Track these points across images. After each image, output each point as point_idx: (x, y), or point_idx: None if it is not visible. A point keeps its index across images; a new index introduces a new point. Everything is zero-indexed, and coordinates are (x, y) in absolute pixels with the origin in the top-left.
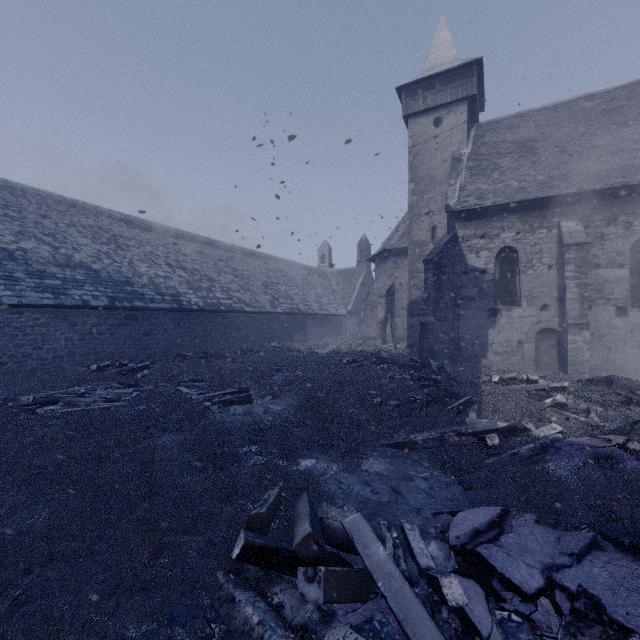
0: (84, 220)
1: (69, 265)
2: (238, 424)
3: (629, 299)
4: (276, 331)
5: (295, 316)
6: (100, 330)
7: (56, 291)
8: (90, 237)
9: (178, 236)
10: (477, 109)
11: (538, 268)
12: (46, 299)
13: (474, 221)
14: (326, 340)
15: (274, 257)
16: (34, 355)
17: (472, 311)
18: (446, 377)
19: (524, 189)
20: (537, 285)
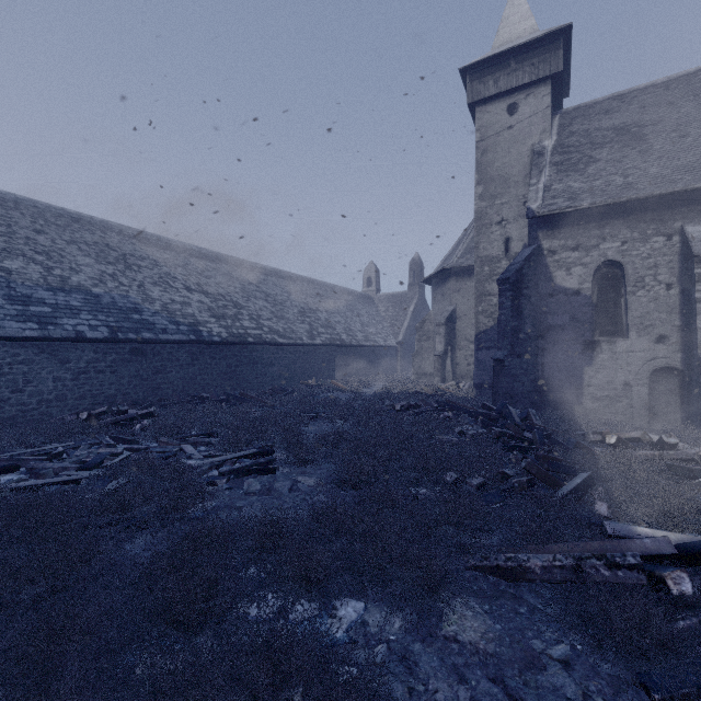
0: (88, 236)
1: (63, 289)
2: (250, 513)
3: None
4: (314, 366)
5: (337, 348)
6: (98, 367)
7: (43, 320)
8: (93, 256)
9: (201, 256)
10: (562, 92)
11: (652, 288)
12: (29, 330)
13: (564, 229)
14: (373, 376)
15: (313, 280)
16: (13, 399)
17: (561, 344)
18: (539, 435)
19: (632, 185)
20: (651, 310)
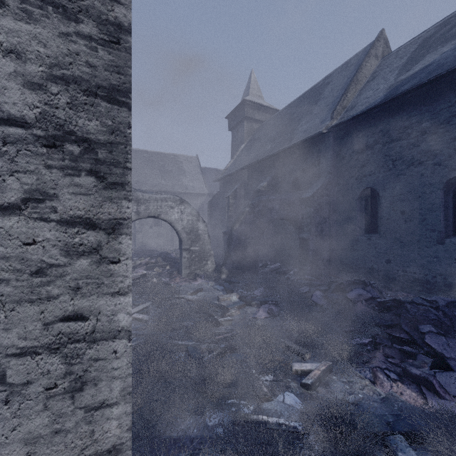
0: None
1: None
2: None
3: (153, 223)
4: None
5: None
6: None
7: None
8: None
9: None
10: None
11: None
12: None
13: None
14: None
15: None
16: None
17: None
18: None
19: None
20: None
